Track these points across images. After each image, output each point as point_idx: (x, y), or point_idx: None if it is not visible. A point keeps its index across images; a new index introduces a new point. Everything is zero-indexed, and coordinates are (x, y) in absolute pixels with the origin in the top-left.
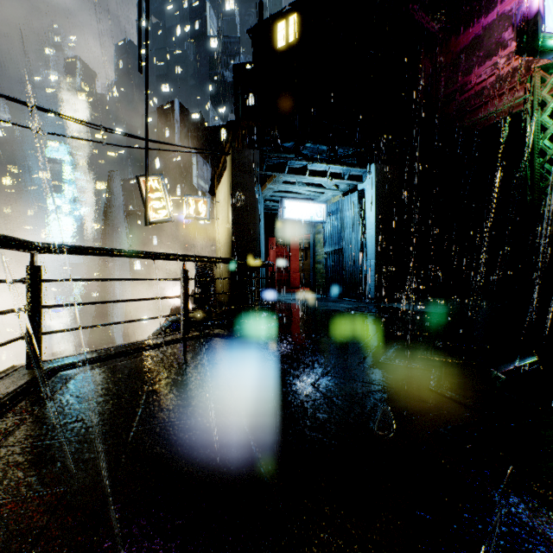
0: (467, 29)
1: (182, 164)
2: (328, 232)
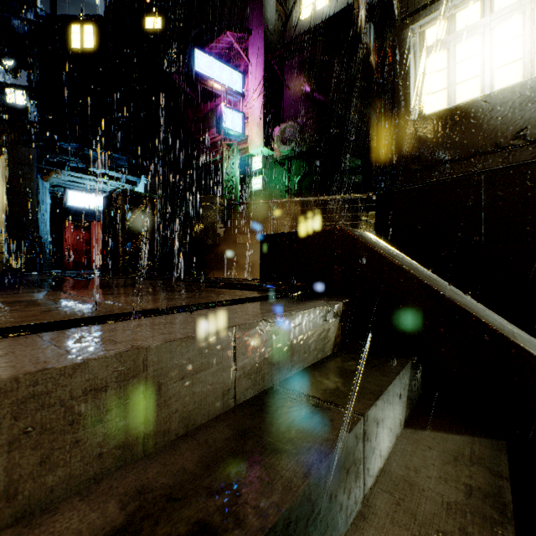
0: (208, 102)
1: None
2: None
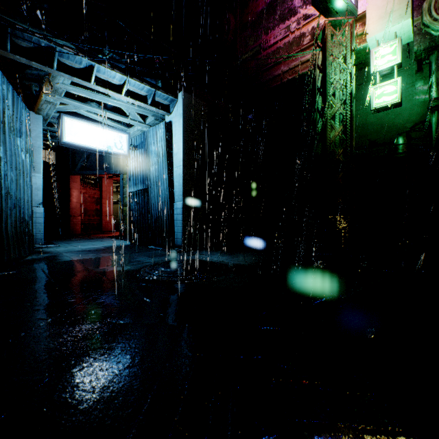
0: None
1: None
2: (133, 169)
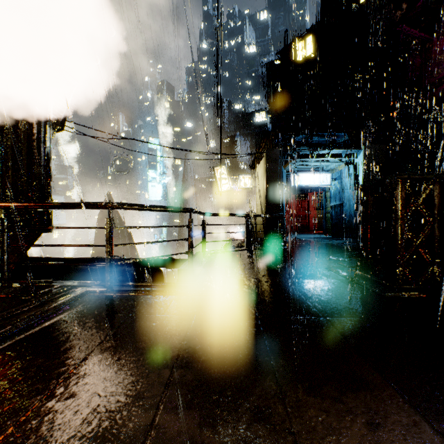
0: None
1: (230, 144)
2: (333, 192)
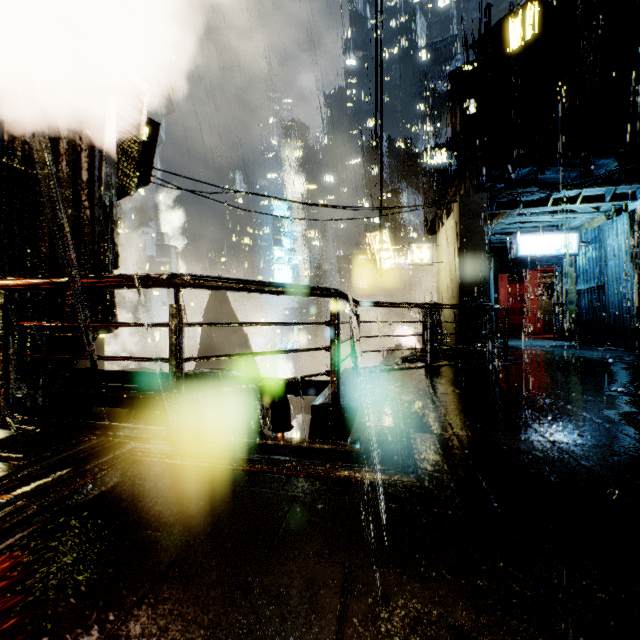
0: None
1: (392, 201)
2: (582, 266)
